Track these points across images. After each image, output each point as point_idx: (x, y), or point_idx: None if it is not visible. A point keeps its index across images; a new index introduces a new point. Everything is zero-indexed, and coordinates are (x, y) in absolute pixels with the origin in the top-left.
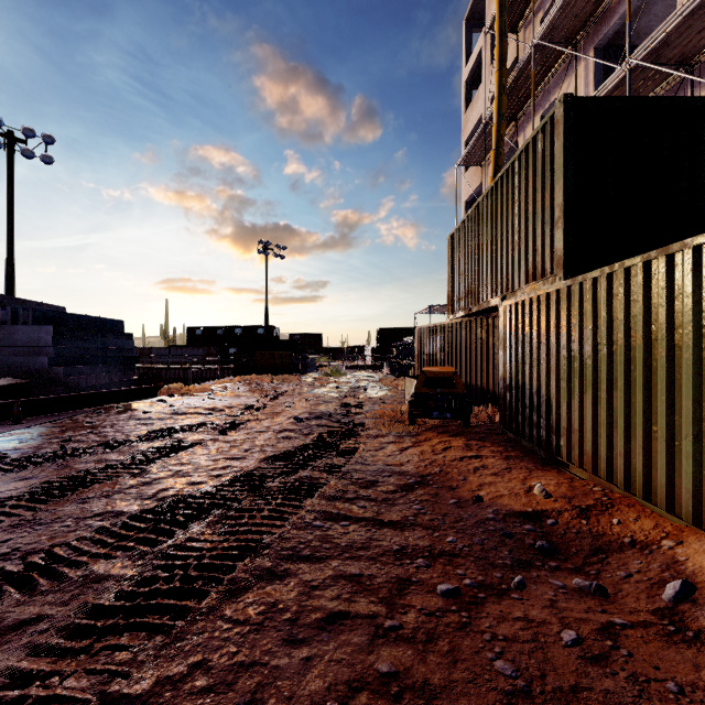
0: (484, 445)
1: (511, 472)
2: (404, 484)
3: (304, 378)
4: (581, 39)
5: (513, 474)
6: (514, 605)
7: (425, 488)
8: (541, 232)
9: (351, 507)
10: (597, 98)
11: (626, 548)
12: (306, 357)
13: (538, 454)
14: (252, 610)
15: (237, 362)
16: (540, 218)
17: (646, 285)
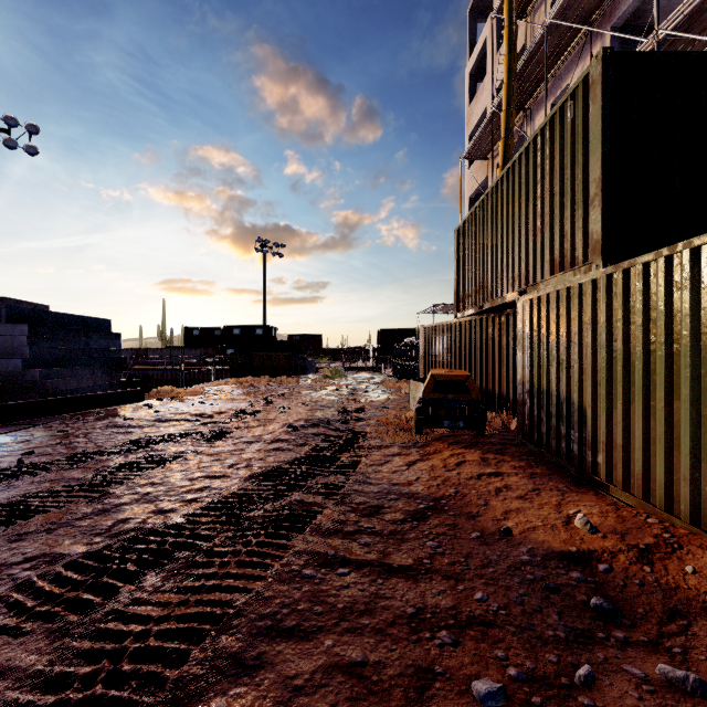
0: (503, 459)
1: (540, 494)
2: (415, 510)
3: (303, 380)
4: (596, 18)
5: (544, 497)
6: None
7: (440, 516)
8: (571, 214)
9: (351, 545)
10: (641, 54)
11: None
12: (305, 358)
13: (567, 471)
14: None
15: (233, 364)
16: (570, 198)
17: None
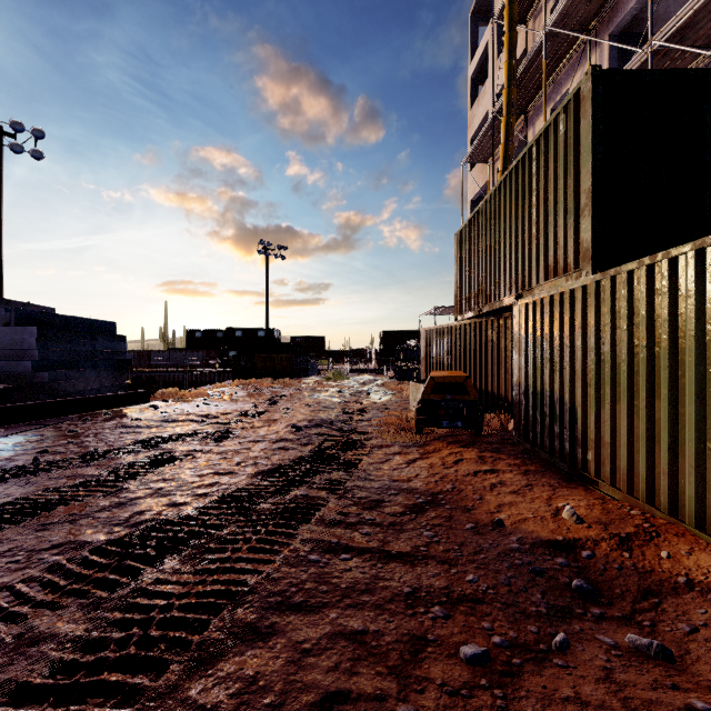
0: (499, 457)
1: (533, 489)
2: (413, 504)
3: (305, 382)
4: (595, 26)
5: (536, 492)
6: (560, 676)
7: (437, 509)
8: (563, 223)
9: (353, 534)
10: (628, 71)
11: (682, 590)
12: (308, 360)
13: (560, 468)
14: (225, 690)
15: (236, 366)
16: (562, 207)
17: (698, 277)
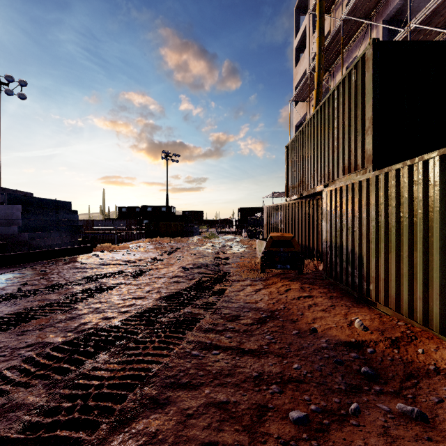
0: (313, 288)
1: (335, 308)
2: (259, 317)
3: (191, 239)
4: (373, 15)
5: (337, 310)
6: (354, 432)
7: (274, 321)
8: (354, 139)
9: (221, 337)
10: (396, 42)
11: (432, 374)
12: (193, 226)
13: (352, 294)
14: (136, 442)
15: (147, 229)
16: (354, 129)
17: (442, 173)
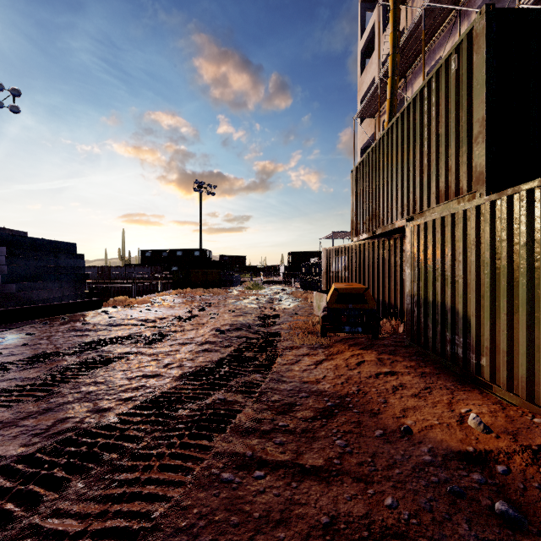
0: (396, 360)
1: (432, 392)
2: (323, 407)
3: (230, 291)
4: (464, 2)
5: (435, 396)
6: None
7: (346, 413)
8: (455, 151)
9: (267, 444)
10: (519, 10)
11: None
12: (232, 274)
13: (452, 370)
14: None
15: (175, 278)
16: (454, 137)
17: None
